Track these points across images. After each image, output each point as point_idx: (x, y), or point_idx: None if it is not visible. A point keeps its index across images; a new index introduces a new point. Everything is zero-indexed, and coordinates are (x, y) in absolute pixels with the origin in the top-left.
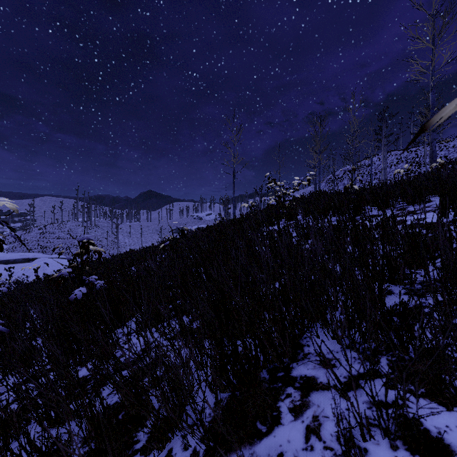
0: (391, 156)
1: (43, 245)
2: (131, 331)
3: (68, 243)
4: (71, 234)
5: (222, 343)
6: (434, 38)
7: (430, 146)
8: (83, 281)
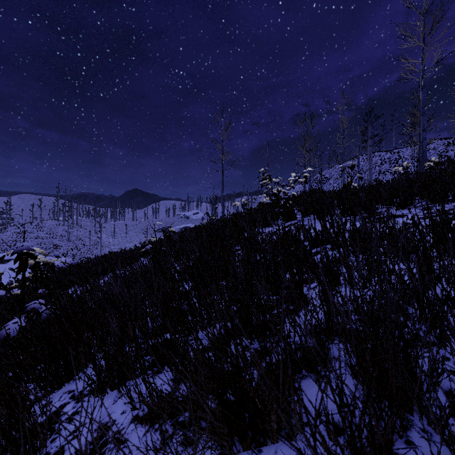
0: (375, 157)
1: (19, 246)
2: (85, 391)
3: (48, 243)
4: (50, 234)
5: (233, 451)
6: (424, 37)
7: (421, 145)
8: (25, 306)
